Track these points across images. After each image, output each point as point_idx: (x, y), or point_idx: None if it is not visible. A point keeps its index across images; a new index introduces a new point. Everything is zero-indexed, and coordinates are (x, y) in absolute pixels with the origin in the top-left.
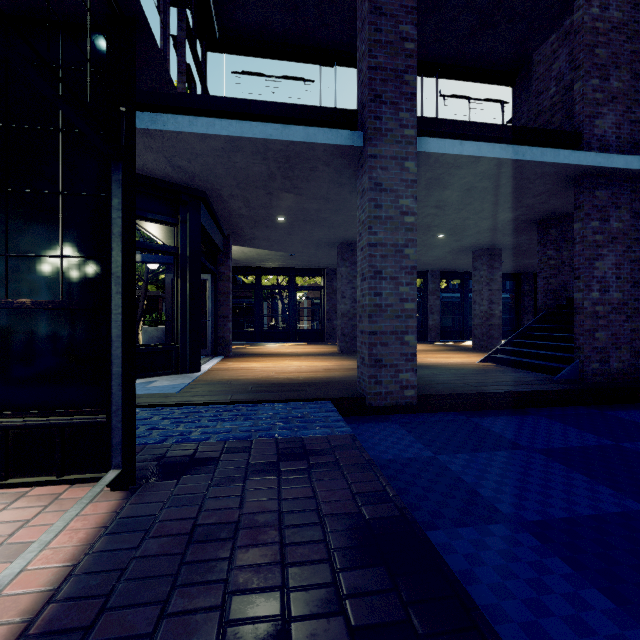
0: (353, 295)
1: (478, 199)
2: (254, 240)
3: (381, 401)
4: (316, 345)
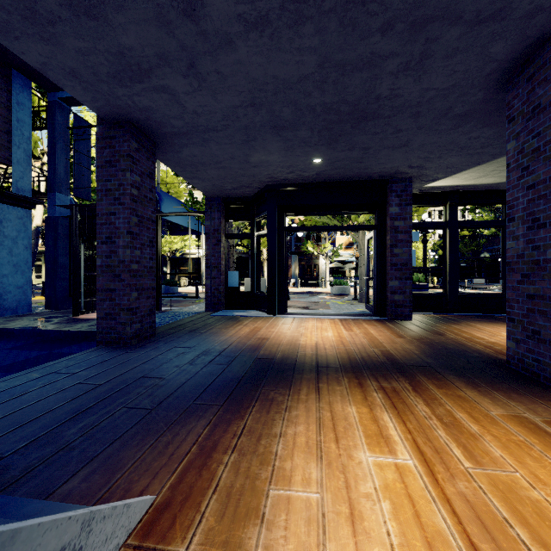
0: (530, 207)
1: None
2: (428, 165)
3: None
4: None
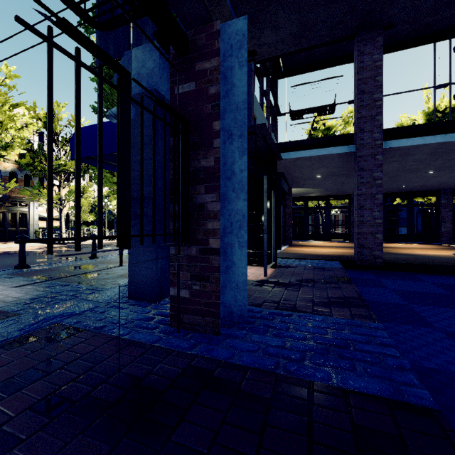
0: None
1: (443, 155)
2: (304, 185)
3: (363, 263)
4: (343, 243)
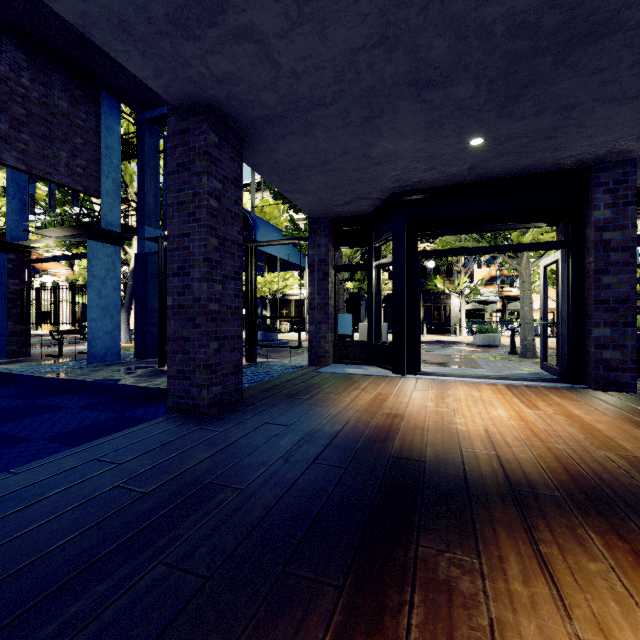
0: None
1: None
2: None
3: None
4: None
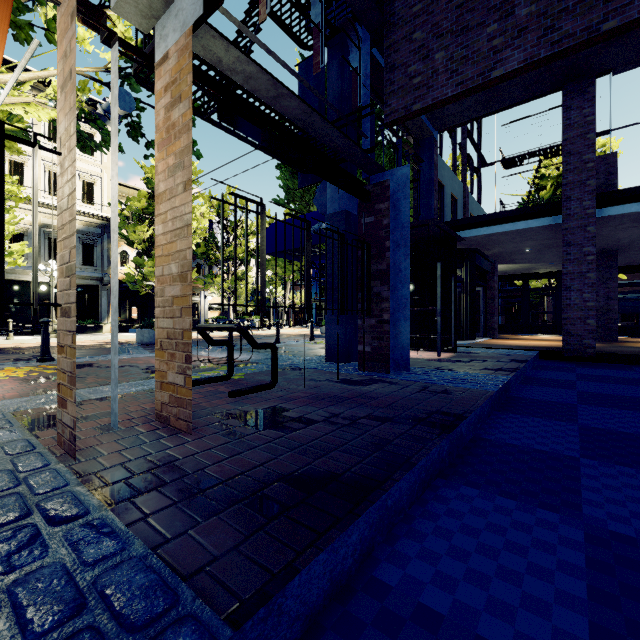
0: (607, 294)
1: None
2: (514, 260)
3: (570, 353)
4: None
